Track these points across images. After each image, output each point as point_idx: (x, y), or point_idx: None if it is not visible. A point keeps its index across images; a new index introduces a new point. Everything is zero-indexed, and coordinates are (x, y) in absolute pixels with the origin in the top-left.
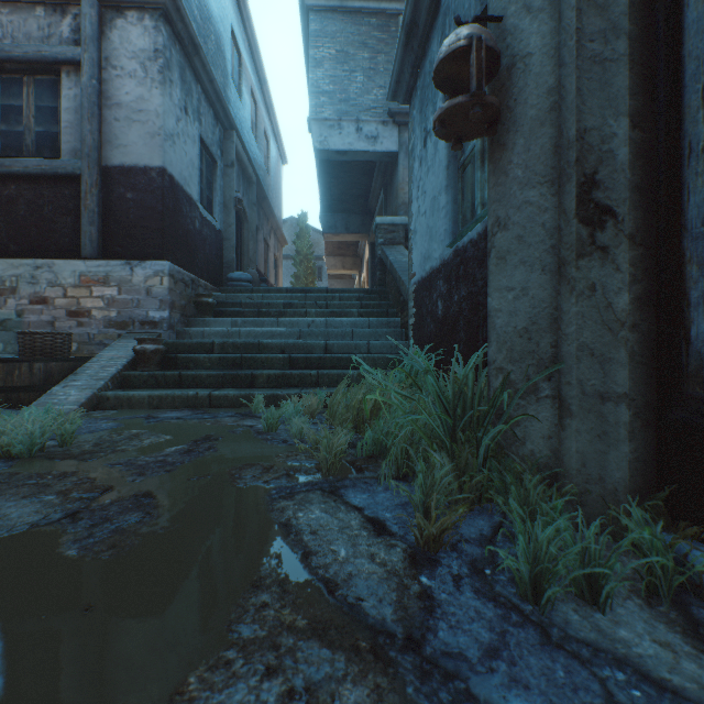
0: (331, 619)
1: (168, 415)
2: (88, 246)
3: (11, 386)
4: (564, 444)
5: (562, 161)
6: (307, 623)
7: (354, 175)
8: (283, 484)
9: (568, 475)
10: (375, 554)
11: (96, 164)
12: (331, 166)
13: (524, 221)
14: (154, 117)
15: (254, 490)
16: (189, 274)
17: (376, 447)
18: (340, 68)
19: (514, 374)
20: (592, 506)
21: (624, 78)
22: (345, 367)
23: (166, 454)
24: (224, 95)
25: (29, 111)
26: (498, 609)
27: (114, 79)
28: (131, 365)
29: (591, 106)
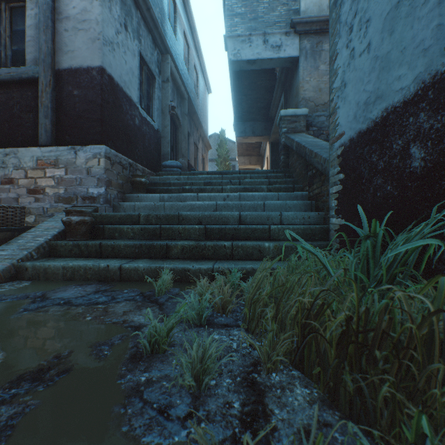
0: None
1: (62, 295)
2: (43, 136)
3: None
4: None
5: None
6: None
7: (259, 92)
8: None
9: None
10: None
11: (49, 67)
12: (242, 86)
13: None
14: (94, 24)
15: None
16: (127, 159)
17: None
18: None
19: None
20: None
21: None
22: (259, 238)
23: None
24: (162, 28)
25: (5, 33)
26: None
27: None
28: (62, 235)
29: None
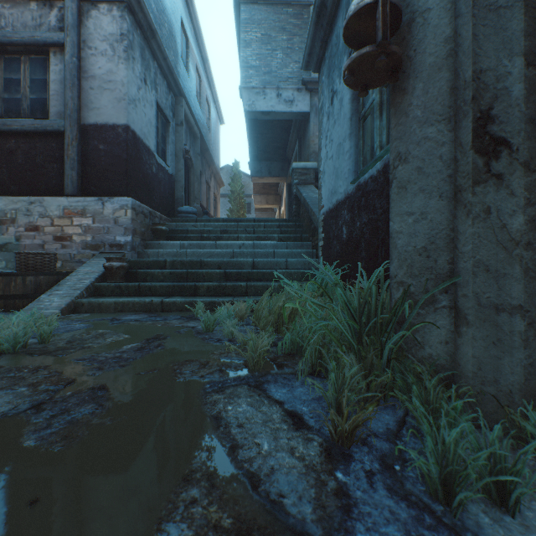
0: (254, 518)
1: (129, 317)
2: (70, 186)
3: (9, 294)
4: (461, 349)
5: (459, 100)
6: (232, 522)
7: (275, 131)
8: (216, 379)
9: (464, 377)
10: (294, 448)
11: (76, 123)
12: (257, 125)
13: (423, 155)
14: (120, 86)
15: (191, 384)
16: (148, 207)
17: (294, 346)
18: (264, 48)
19: (414, 287)
20: (487, 405)
21: (518, 22)
22: (268, 280)
23: (123, 351)
24: (175, 70)
25: (25, 83)
26: (411, 510)
27: (90, 57)
28: (102, 278)
29: (486, 49)
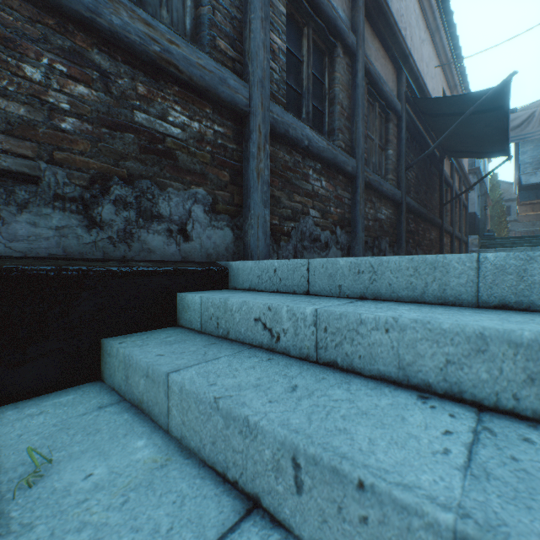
0: None
1: None
2: None
3: None
4: None
5: None
6: None
7: None
8: None
9: None
10: None
11: None
12: None
13: None
14: (472, 200)
15: None
16: (478, 237)
17: None
18: (535, 152)
19: None
20: None
21: None
22: None
23: None
24: None
25: None
26: None
27: None
28: None
29: None
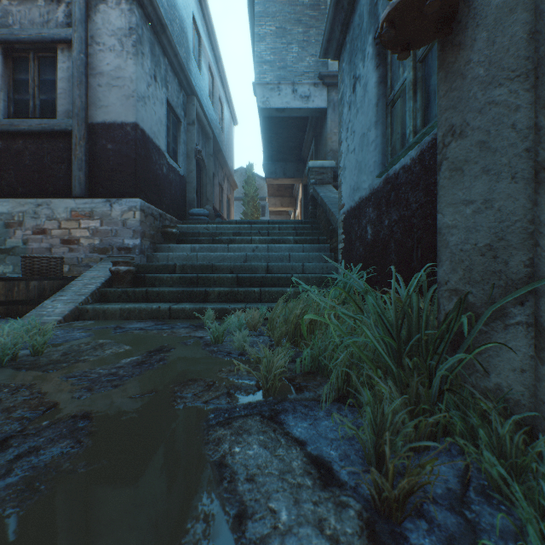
0: None
1: (133, 326)
2: (77, 188)
3: (11, 300)
4: None
5: (542, 46)
6: None
7: (290, 131)
8: (222, 406)
9: None
10: (324, 521)
11: (83, 121)
12: (272, 124)
13: (487, 125)
14: (129, 82)
15: (192, 412)
16: (157, 209)
17: (314, 363)
18: (279, 41)
19: (474, 297)
20: None
21: None
22: (284, 285)
23: (120, 366)
24: (187, 67)
25: (33, 82)
26: None
27: (98, 53)
28: (108, 283)
29: None
